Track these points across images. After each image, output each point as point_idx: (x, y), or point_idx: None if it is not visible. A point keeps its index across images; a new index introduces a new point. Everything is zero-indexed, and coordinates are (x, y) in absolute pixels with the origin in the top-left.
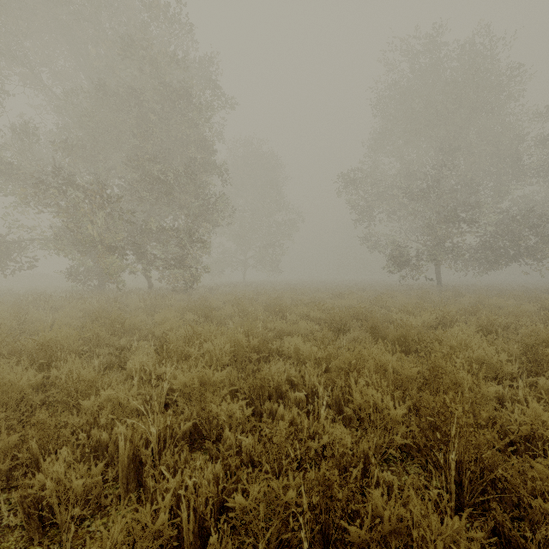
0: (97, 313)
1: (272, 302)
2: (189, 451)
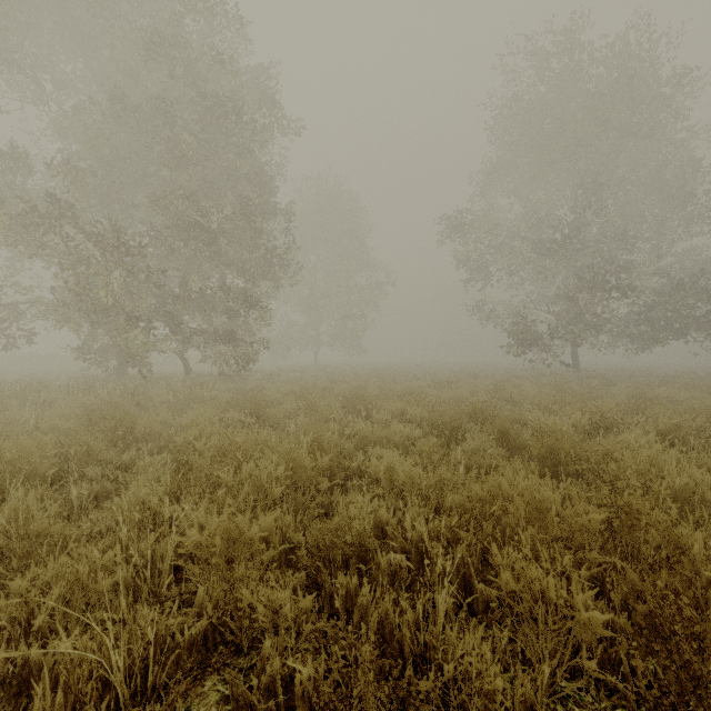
0: (99, 411)
1: (352, 394)
2: (199, 674)
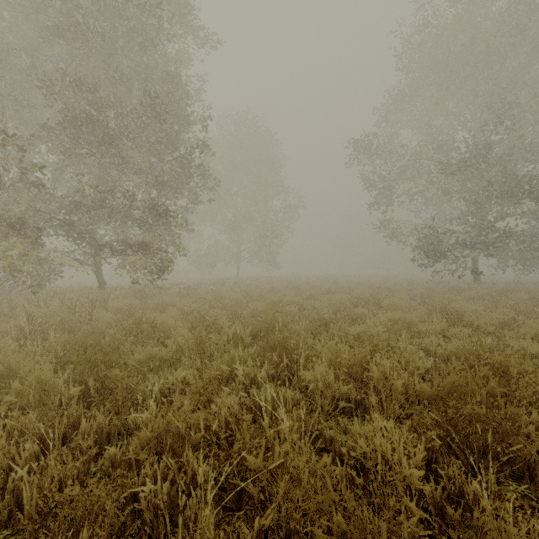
0: None
1: (267, 318)
2: None
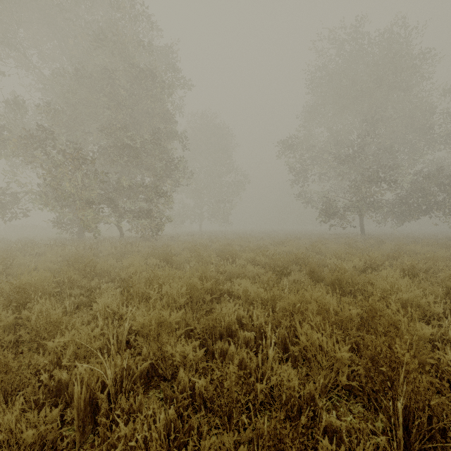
0: (73, 258)
1: (223, 248)
2: (146, 389)
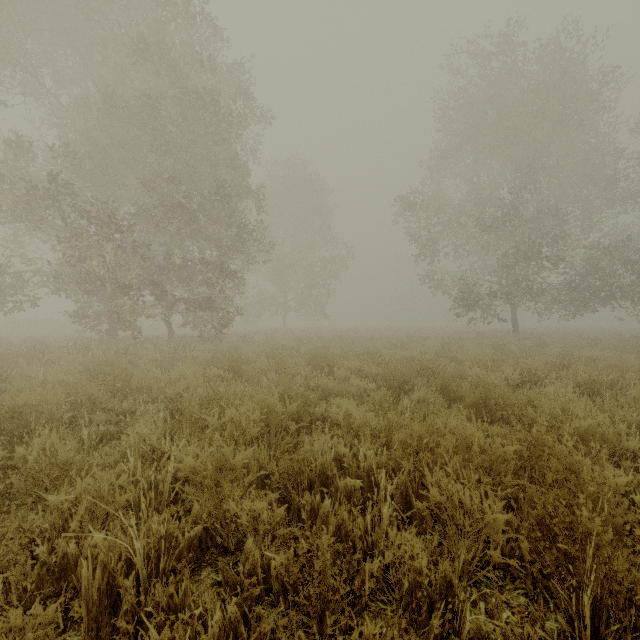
0: (98, 368)
1: (316, 353)
2: (196, 567)
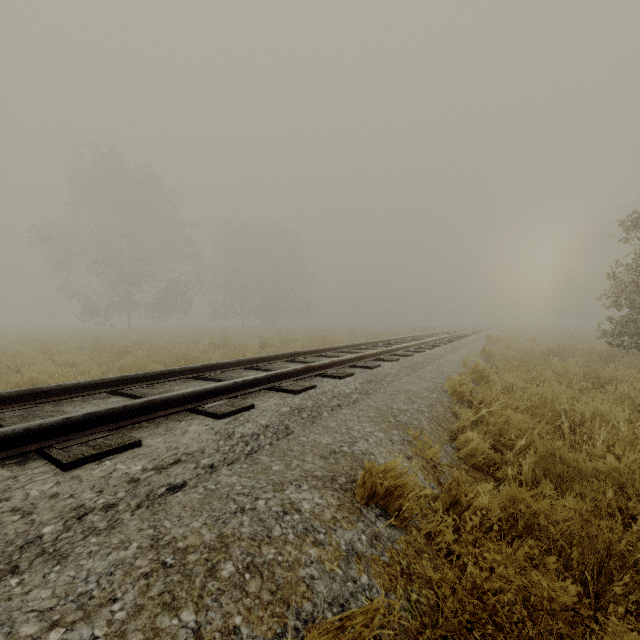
0: None
1: None
2: None
